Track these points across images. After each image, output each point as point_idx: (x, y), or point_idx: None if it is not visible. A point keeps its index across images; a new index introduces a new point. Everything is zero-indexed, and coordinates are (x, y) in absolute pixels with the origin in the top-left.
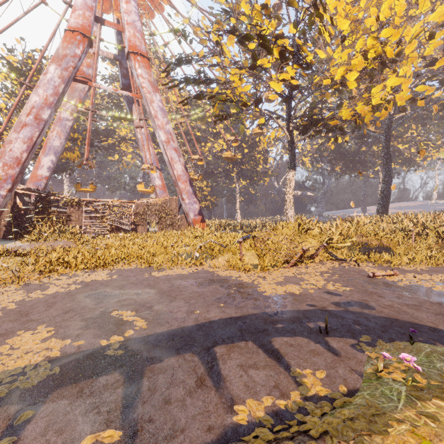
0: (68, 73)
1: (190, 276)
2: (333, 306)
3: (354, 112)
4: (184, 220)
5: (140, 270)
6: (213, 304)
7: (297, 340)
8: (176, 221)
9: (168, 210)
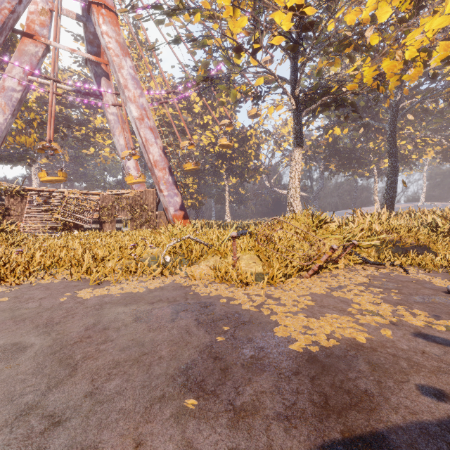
0: (1, 17)
1: (145, 297)
2: None
3: (379, 71)
4: (163, 217)
5: (65, 285)
6: (164, 402)
7: None
8: (153, 218)
9: (143, 205)
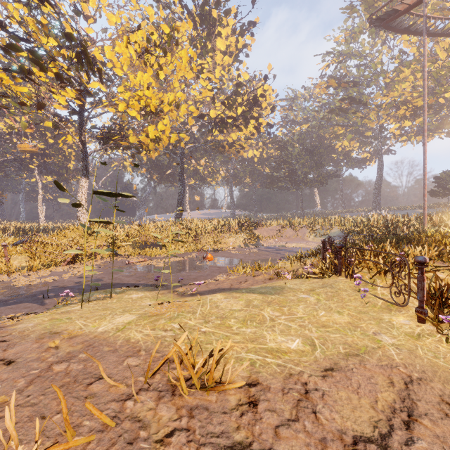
0: None
1: None
2: (73, 284)
3: (139, 139)
4: None
5: None
6: None
7: (19, 305)
8: None
9: None
